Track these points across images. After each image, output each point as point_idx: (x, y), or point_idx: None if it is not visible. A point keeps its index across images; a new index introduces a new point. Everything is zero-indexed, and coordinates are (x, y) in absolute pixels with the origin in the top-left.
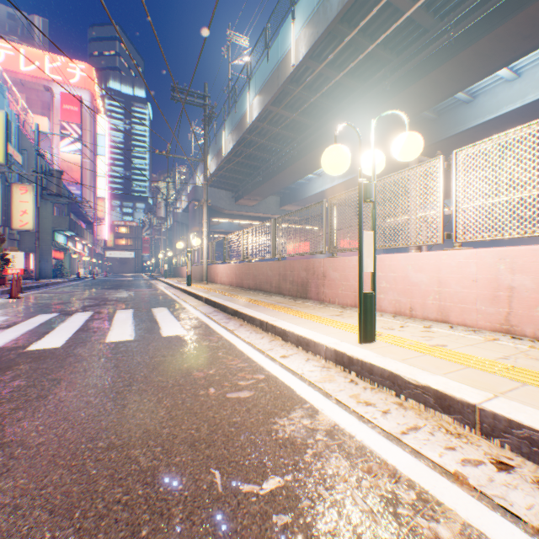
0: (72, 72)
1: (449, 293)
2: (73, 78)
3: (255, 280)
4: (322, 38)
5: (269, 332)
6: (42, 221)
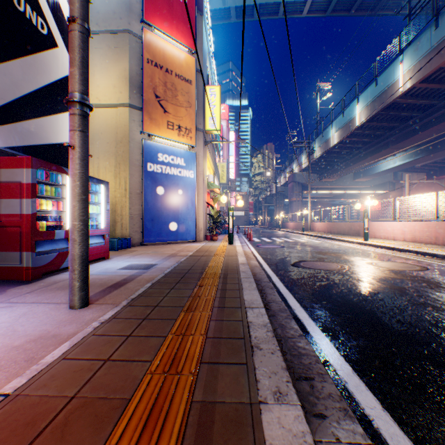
0: None
1: (394, 233)
2: None
3: (337, 229)
4: (372, 117)
5: (343, 241)
6: None
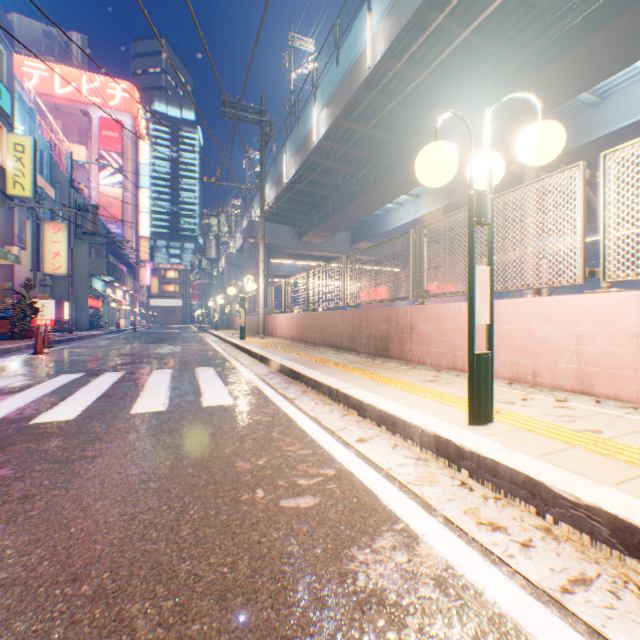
0: (111, 92)
1: (593, 353)
2: (113, 100)
3: (322, 333)
4: (406, 30)
5: (341, 403)
6: (77, 264)
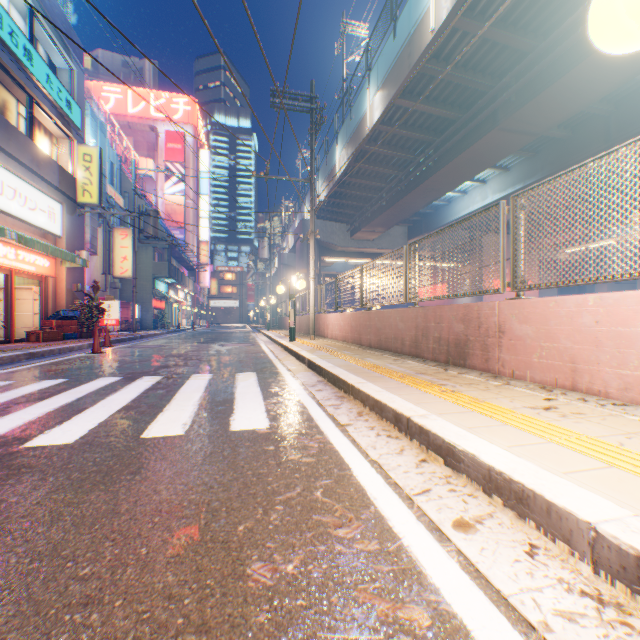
0: (175, 107)
1: None
2: (177, 114)
3: (378, 334)
4: None
5: (414, 439)
6: (143, 267)
